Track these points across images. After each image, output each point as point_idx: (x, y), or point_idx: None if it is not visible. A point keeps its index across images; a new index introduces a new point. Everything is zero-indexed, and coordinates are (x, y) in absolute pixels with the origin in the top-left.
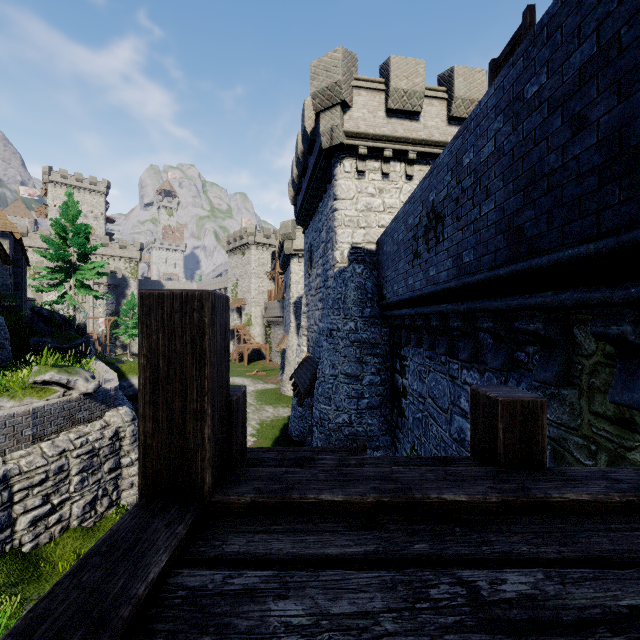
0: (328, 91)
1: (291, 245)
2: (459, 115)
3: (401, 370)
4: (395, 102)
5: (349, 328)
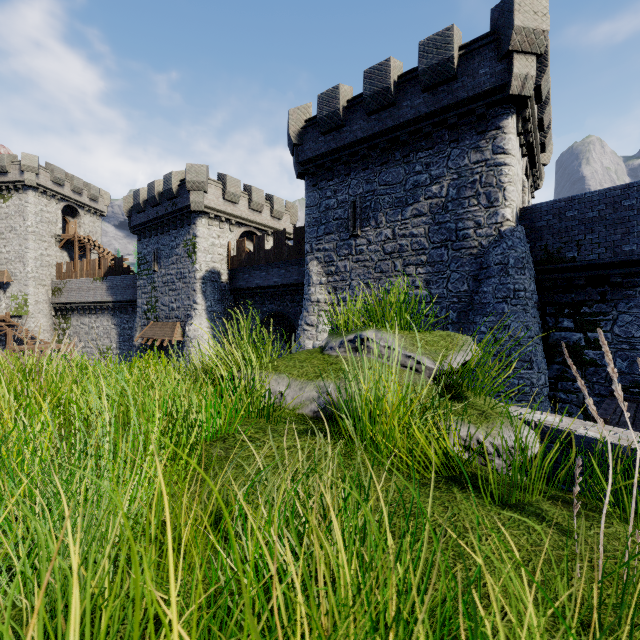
0: (533, 34)
1: (203, 199)
2: (544, 120)
3: (582, 326)
4: (544, 82)
5: (532, 289)
